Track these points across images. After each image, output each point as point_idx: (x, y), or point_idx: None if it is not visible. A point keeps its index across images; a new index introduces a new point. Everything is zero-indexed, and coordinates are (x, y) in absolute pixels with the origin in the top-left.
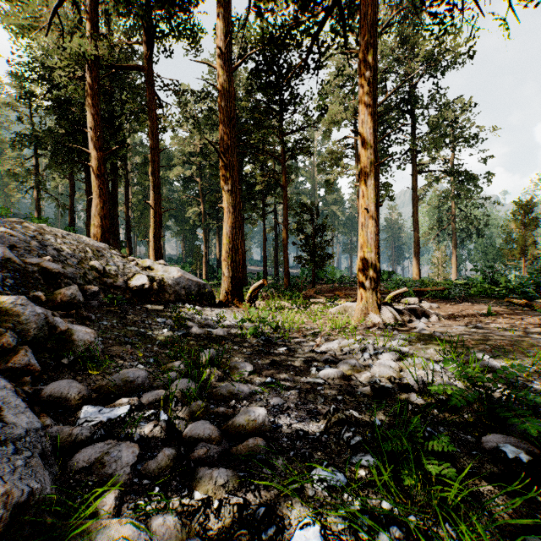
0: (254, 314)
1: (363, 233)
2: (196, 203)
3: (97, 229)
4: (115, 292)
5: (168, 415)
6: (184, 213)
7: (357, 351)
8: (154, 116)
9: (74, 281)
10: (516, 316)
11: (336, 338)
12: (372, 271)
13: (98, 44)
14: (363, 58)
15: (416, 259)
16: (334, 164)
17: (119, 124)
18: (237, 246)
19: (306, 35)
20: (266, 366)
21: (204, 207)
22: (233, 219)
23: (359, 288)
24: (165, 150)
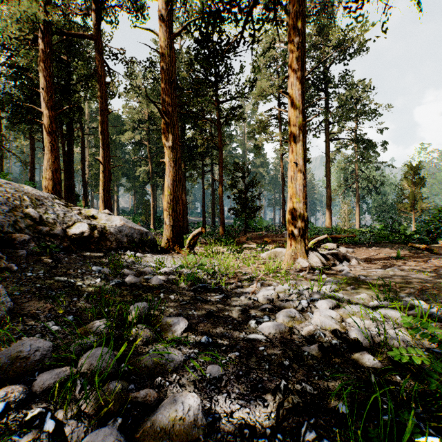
0: (191, 260)
1: (293, 185)
2: (145, 163)
3: (48, 182)
4: (51, 240)
5: (64, 411)
6: (135, 172)
7: (293, 297)
8: (103, 81)
9: (2, 229)
10: (420, 259)
11: (270, 283)
12: (300, 220)
13: (48, 10)
14: (292, 26)
15: (328, 211)
16: (262, 131)
17: (74, 91)
18: (177, 197)
19: (240, 12)
20: (202, 319)
21: (152, 167)
22: (174, 173)
23: (289, 235)
24: (118, 118)
